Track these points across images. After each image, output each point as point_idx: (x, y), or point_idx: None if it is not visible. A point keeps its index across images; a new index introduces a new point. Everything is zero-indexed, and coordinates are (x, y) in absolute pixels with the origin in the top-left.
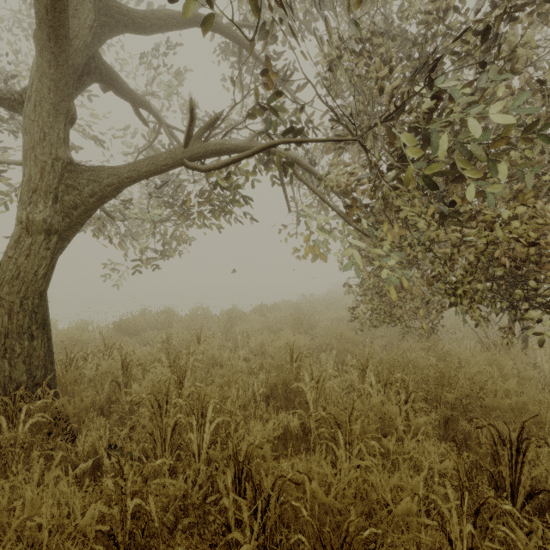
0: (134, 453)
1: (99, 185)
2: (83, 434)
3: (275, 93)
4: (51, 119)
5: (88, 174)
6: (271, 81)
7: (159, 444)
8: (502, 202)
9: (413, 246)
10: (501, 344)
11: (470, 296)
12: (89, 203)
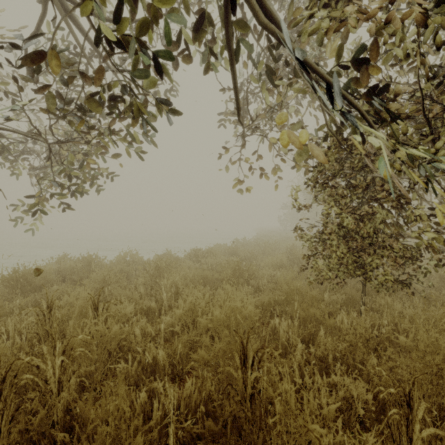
0: None
1: None
2: None
3: None
4: None
5: None
6: None
7: None
8: None
9: None
10: None
11: None
12: None
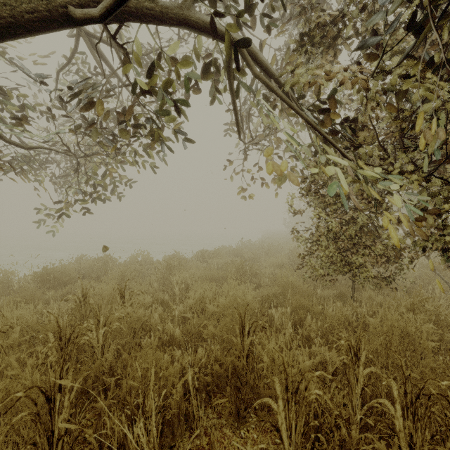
0: None
1: None
2: None
3: None
4: None
5: None
6: None
7: None
8: None
9: (407, 173)
10: None
11: None
12: None
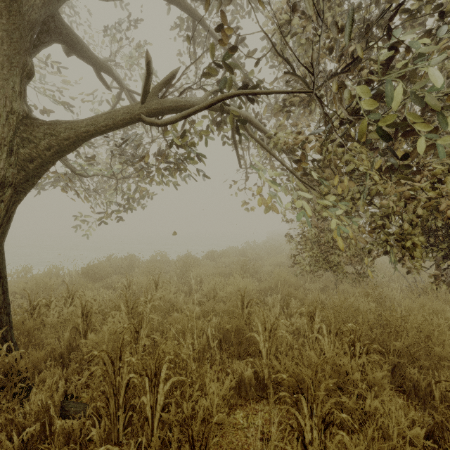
0: (87, 409)
1: (55, 139)
2: (33, 392)
3: (229, 49)
4: (6, 72)
5: (45, 128)
6: (225, 37)
7: (112, 402)
8: (447, 157)
9: (355, 200)
10: (431, 289)
11: (420, 248)
12: (46, 156)
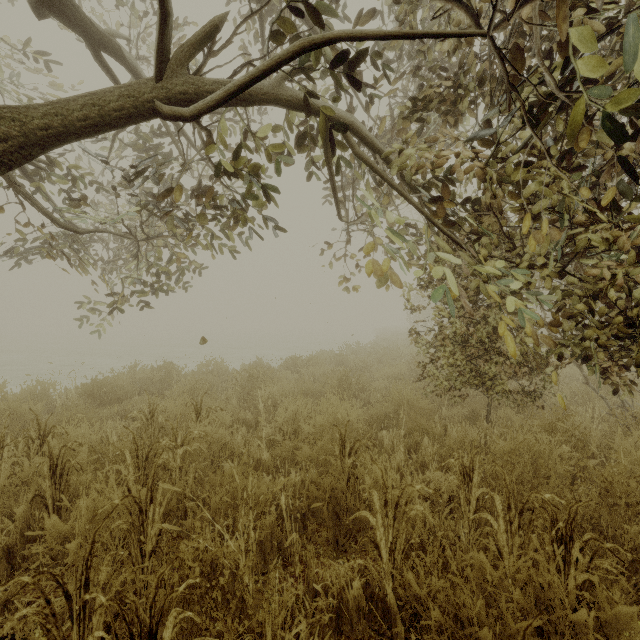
0: None
1: None
2: None
3: None
4: None
5: None
6: None
7: None
8: None
9: (537, 268)
10: None
11: None
12: None
